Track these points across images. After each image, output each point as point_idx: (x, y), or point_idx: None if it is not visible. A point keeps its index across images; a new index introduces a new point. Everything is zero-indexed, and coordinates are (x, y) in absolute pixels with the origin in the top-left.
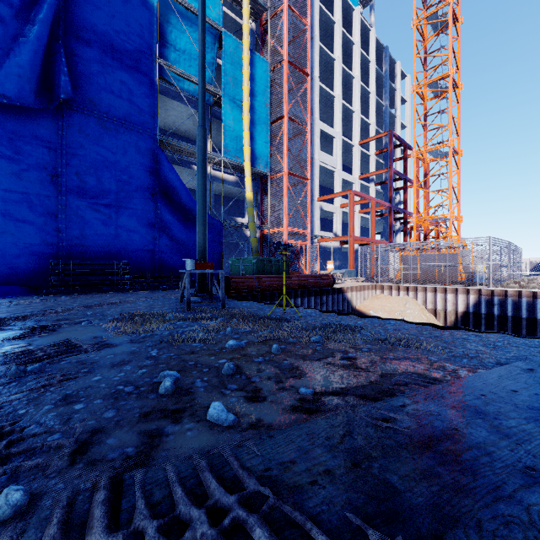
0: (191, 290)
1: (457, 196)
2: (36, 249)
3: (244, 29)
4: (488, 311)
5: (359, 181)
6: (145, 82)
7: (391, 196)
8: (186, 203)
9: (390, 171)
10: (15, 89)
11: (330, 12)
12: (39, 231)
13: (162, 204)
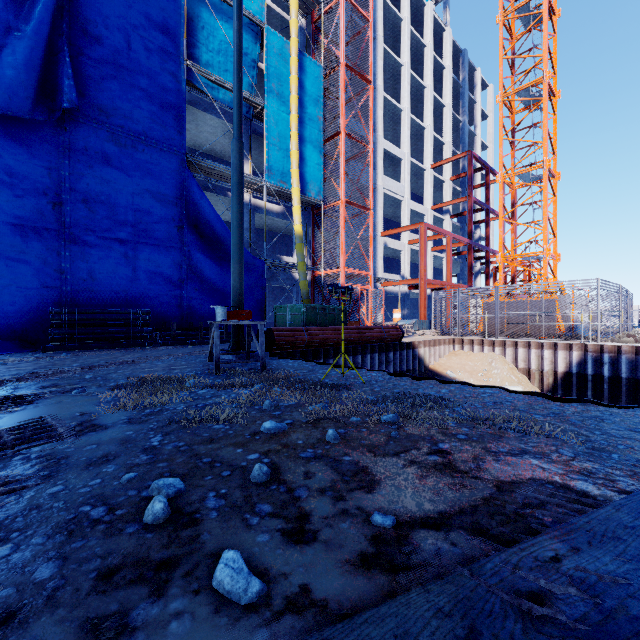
0: (226, 345)
1: (554, 229)
2: (34, 294)
3: (291, 25)
4: (595, 372)
5: (431, 213)
6: (170, 89)
7: (470, 230)
8: (221, 238)
9: (469, 200)
10: (6, 95)
11: (396, 8)
12: (37, 272)
13: (191, 239)
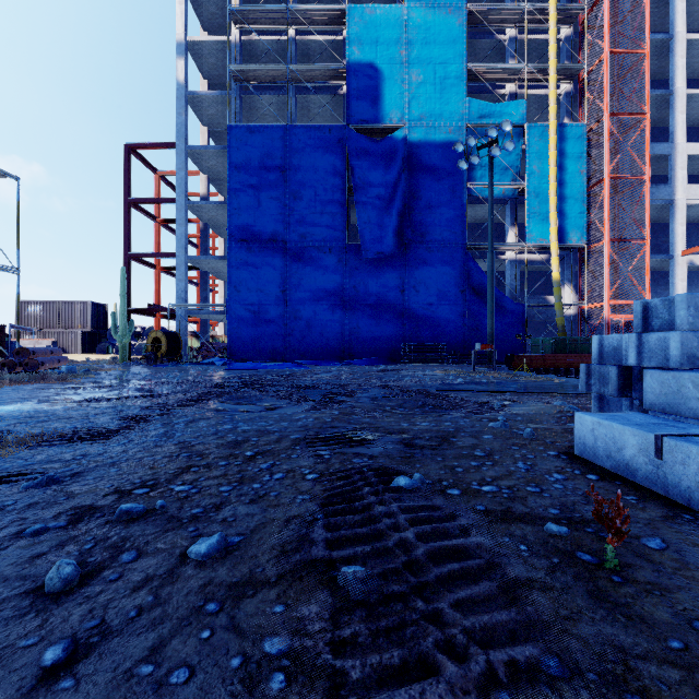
0: None
1: None
2: (394, 337)
3: (550, 112)
4: None
5: None
6: (457, 207)
7: None
8: None
9: None
10: (386, 247)
11: None
12: (395, 326)
13: (469, 298)
